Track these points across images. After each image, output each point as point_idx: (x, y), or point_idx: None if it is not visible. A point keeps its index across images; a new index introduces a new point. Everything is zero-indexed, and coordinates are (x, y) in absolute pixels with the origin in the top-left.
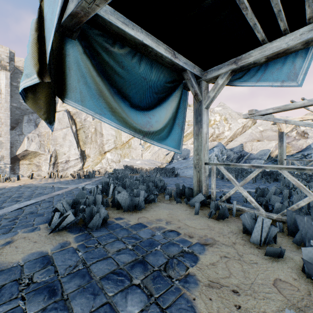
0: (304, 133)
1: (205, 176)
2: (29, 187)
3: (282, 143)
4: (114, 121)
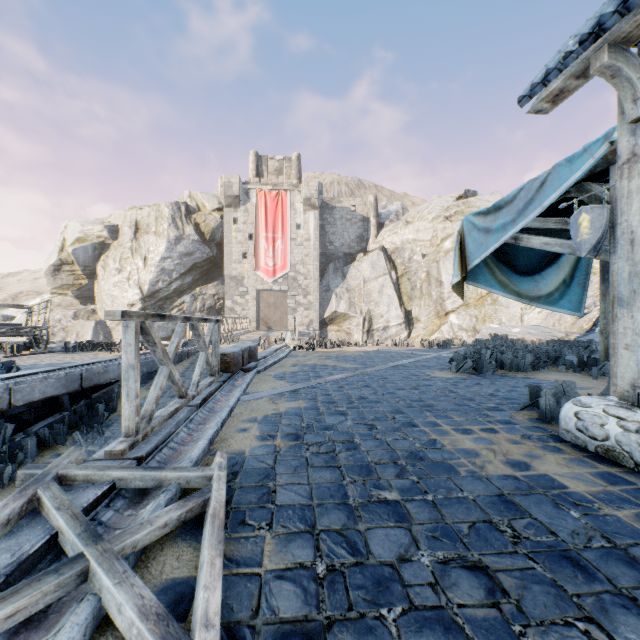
0: None
1: None
2: (388, 351)
3: None
4: (500, 291)
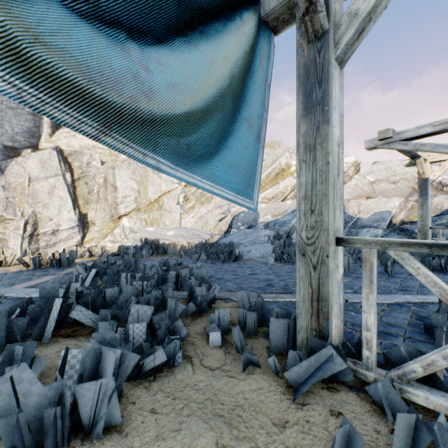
0: (442, 185)
1: (337, 283)
2: None
3: (425, 198)
4: None
